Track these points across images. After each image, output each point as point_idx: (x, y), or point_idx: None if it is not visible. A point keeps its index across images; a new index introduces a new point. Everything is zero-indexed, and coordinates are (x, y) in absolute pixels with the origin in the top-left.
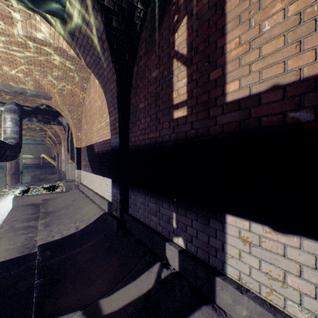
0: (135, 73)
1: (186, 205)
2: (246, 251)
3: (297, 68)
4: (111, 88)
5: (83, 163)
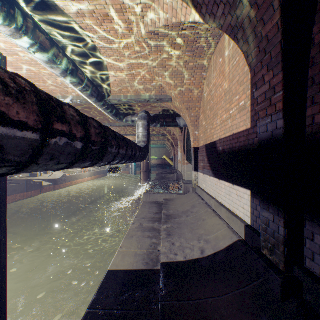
0: None
1: None
2: None
3: None
4: (263, 35)
5: (200, 165)
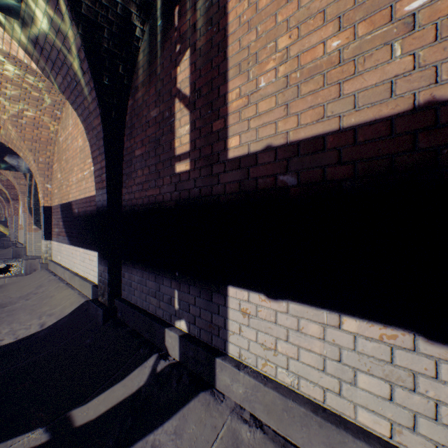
0: (131, 107)
1: (189, 280)
2: (246, 324)
3: (285, 131)
4: (95, 125)
5: (55, 230)
